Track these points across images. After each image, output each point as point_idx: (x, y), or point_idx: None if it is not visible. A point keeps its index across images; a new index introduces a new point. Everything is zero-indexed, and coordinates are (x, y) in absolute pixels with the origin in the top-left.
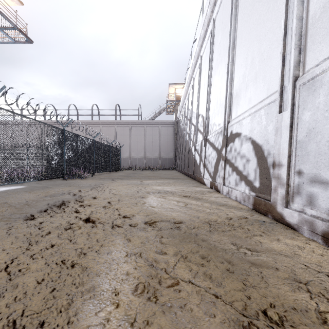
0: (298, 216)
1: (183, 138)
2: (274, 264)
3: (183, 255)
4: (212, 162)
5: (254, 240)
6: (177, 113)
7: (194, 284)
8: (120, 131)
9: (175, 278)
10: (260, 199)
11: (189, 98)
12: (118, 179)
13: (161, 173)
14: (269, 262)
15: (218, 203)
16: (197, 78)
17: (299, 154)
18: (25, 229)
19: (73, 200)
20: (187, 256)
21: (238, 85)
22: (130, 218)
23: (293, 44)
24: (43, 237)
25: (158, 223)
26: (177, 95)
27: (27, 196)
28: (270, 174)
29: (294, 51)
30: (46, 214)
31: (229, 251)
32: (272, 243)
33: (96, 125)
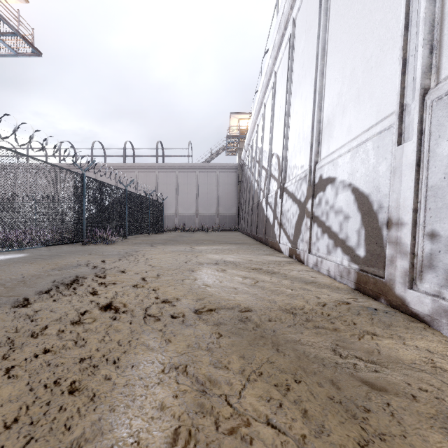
0: (431, 302)
1: (250, 187)
2: (407, 388)
3: (255, 370)
4: (292, 220)
5: (365, 342)
6: (241, 153)
7: (276, 429)
8: (162, 179)
9: (243, 415)
10: (367, 274)
11: (259, 132)
12: (159, 244)
13: (219, 236)
14: (398, 383)
15: (303, 279)
16: (269, 104)
17: (432, 207)
18: (10, 322)
19: (92, 275)
20: (261, 371)
21: (331, 109)
22: (172, 303)
23: (420, 39)
24: (34, 337)
25: (215, 313)
26: (242, 128)
27: (26, 269)
28: (383, 237)
29: (423, 49)
30: (47, 297)
31: (328, 362)
32: (395, 347)
33: (130, 170)
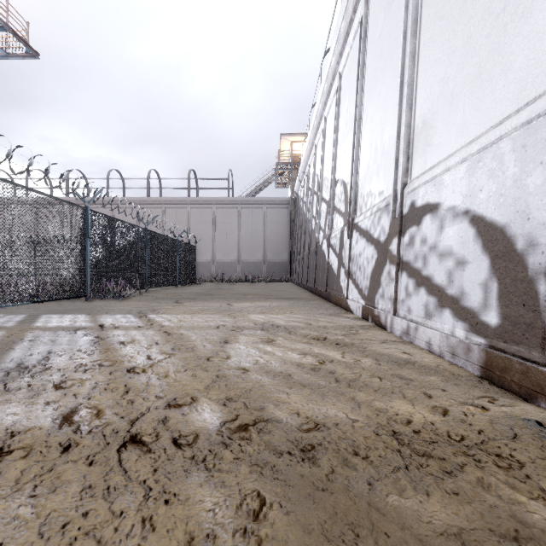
0: None
1: (306, 226)
2: None
3: None
4: (366, 268)
5: None
6: (294, 184)
7: None
8: (196, 216)
9: None
10: (506, 356)
11: (317, 155)
12: (187, 299)
13: (266, 288)
14: None
15: (393, 358)
16: (331, 117)
17: None
18: None
19: (74, 349)
20: None
21: (429, 104)
22: (182, 409)
23: None
24: None
25: (254, 434)
26: (295, 153)
27: None
28: (539, 296)
29: None
30: None
31: None
32: None
33: (155, 206)
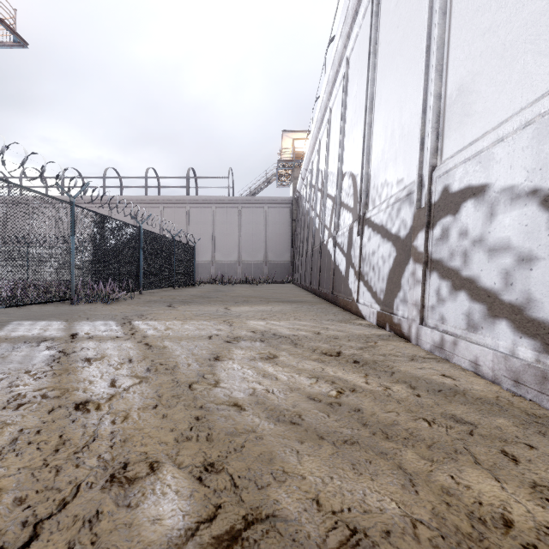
0: None
1: (309, 225)
2: None
3: None
4: (381, 268)
5: None
6: (296, 183)
7: None
8: (195, 216)
9: None
10: None
11: (321, 149)
12: (182, 302)
13: (267, 290)
14: None
15: (433, 385)
16: (337, 107)
17: None
18: None
19: (22, 370)
20: None
21: (467, 65)
22: (130, 490)
23: None
24: None
25: None
26: (297, 151)
27: None
28: None
29: None
30: None
31: None
32: None
33: (153, 205)
